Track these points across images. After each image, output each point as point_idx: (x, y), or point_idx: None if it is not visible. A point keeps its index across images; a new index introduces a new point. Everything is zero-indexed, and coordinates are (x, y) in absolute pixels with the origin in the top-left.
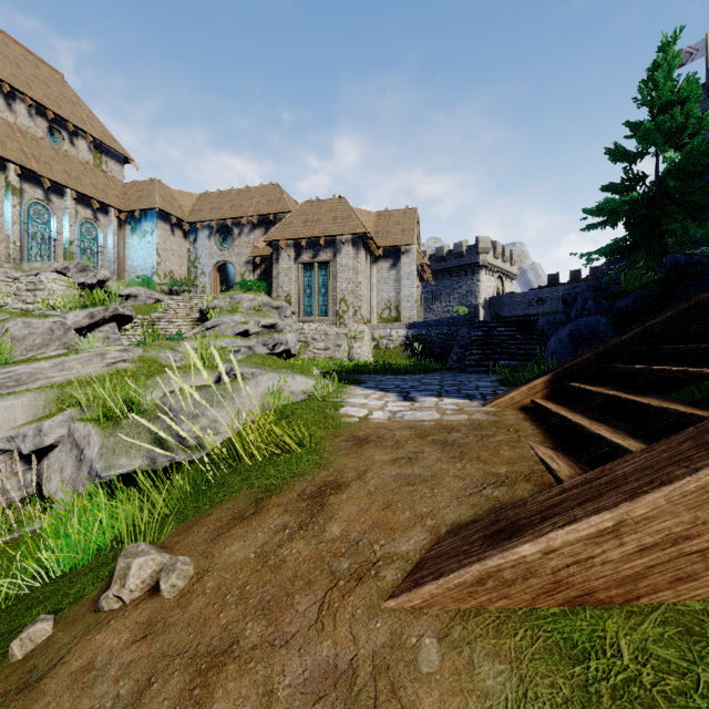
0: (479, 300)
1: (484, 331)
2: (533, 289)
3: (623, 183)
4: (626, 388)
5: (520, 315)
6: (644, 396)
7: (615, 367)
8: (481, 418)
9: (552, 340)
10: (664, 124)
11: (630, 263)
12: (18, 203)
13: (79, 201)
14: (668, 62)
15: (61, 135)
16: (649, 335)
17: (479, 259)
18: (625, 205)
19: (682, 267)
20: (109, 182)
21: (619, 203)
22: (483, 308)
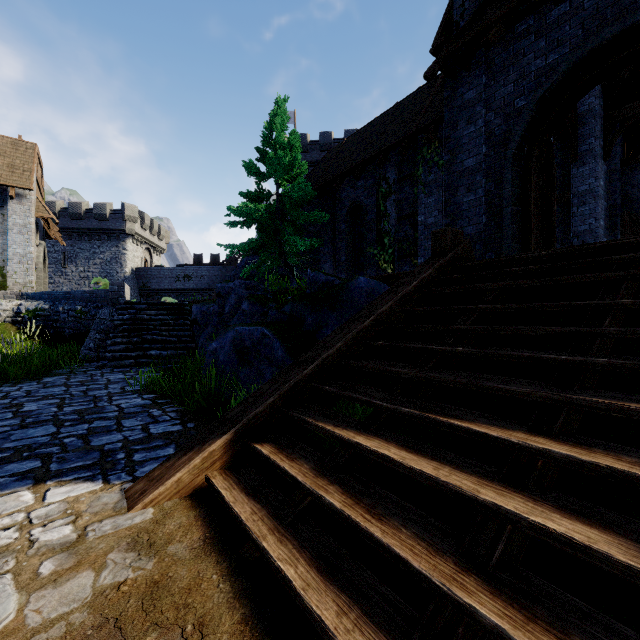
0: (125, 269)
1: (131, 314)
2: (180, 265)
3: (256, 193)
4: (336, 469)
5: (168, 288)
6: (379, 509)
7: (310, 423)
8: (123, 575)
9: (214, 345)
10: (283, 157)
11: (262, 260)
12: None
13: None
14: (285, 111)
15: None
16: (326, 367)
17: (125, 227)
18: (258, 212)
19: (323, 284)
20: None
21: (255, 209)
22: (130, 278)
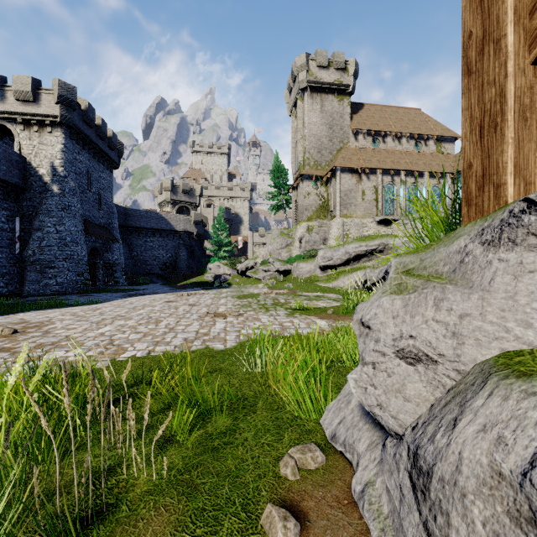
0: None
1: None
2: None
3: None
4: None
5: None
6: None
7: None
8: None
9: None
10: None
11: None
12: (404, 188)
13: (430, 176)
14: None
15: (420, 144)
16: None
17: None
18: None
19: None
20: (445, 158)
21: None
22: None
